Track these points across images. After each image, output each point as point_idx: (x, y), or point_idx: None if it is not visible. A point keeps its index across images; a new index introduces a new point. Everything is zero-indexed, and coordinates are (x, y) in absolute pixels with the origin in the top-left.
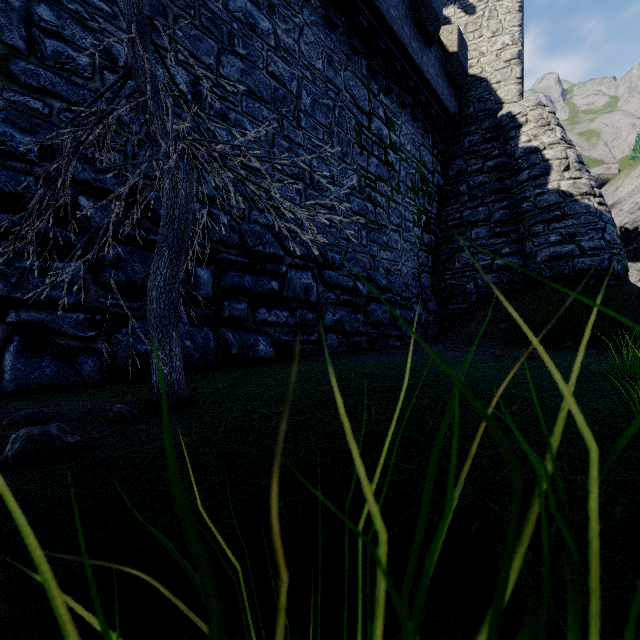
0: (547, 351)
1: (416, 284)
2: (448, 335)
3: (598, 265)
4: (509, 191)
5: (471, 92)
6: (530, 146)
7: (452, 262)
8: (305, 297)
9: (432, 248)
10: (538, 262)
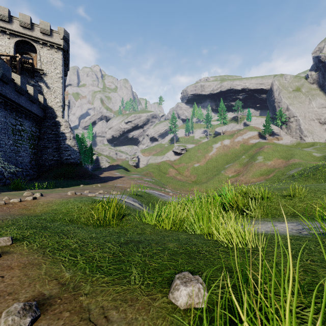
0: (57, 180)
1: (30, 164)
2: (39, 177)
3: (75, 161)
4: (58, 141)
5: (49, 110)
6: (63, 132)
7: (42, 157)
8: (1, 173)
9: (36, 153)
10: (63, 159)
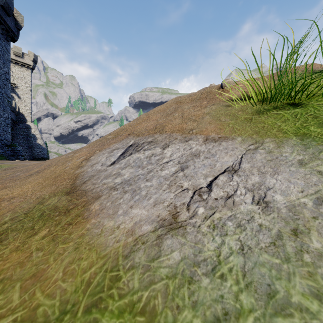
0: None
1: None
2: None
3: (45, 156)
4: (29, 140)
5: (20, 115)
6: (33, 133)
7: None
8: None
9: None
10: (35, 155)
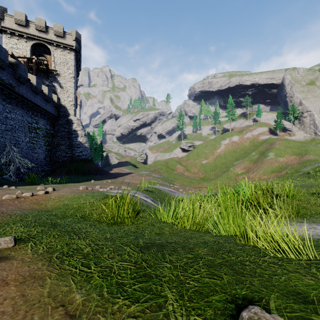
0: (69, 175)
1: (45, 160)
2: (53, 173)
3: (86, 158)
4: (70, 138)
5: (62, 109)
6: (75, 129)
7: (56, 154)
8: (18, 168)
9: (50, 150)
10: (75, 156)
